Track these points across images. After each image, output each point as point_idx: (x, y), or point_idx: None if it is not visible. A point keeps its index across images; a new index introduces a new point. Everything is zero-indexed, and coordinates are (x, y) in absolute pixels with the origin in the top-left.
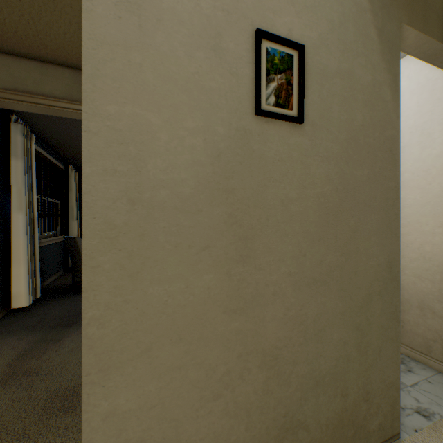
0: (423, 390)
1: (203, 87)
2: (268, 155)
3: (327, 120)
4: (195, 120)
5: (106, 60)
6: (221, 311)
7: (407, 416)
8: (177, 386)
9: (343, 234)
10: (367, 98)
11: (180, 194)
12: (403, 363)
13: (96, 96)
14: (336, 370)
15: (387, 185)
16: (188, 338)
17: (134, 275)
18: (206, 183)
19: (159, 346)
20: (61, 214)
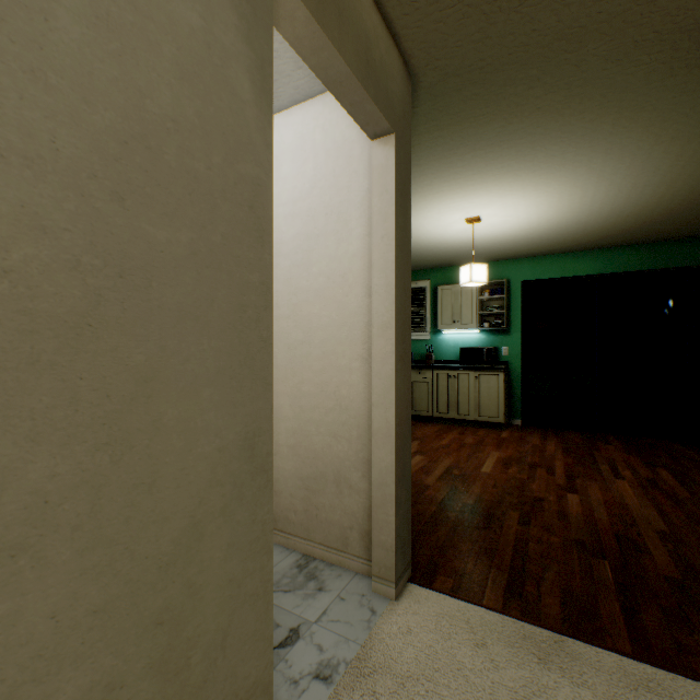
0: (332, 621)
1: None
2: None
3: (28, 41)
4: None
5: None
6: None
7: (300, 697)
8: None
9: (106, 389)
10: (192, 65)
11: None
12: (315, 576)
13: None
14: None
15: (244, 276)
16: None
17: None
18: None
19: None
20: None
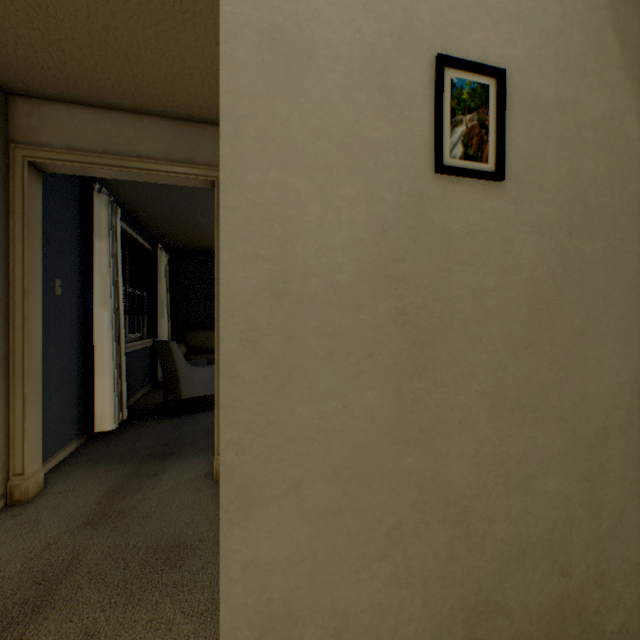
0: None
1: (365, 141)
2: (452, 228)
3: (538, 174)
4: (355, 186)
5: (247, 116)
6: (388, 441)
7: None
8: (332, 537)
9: (563, 338)
10: (602, 137)
11: (335, 284)
12: None
13: (235, 163)
14: (553, 536)
15: (633, 265)
16: (346, 475)
17: (279, 389)
18: (369, 269)
19: (310, 482)
20: (148, 310)
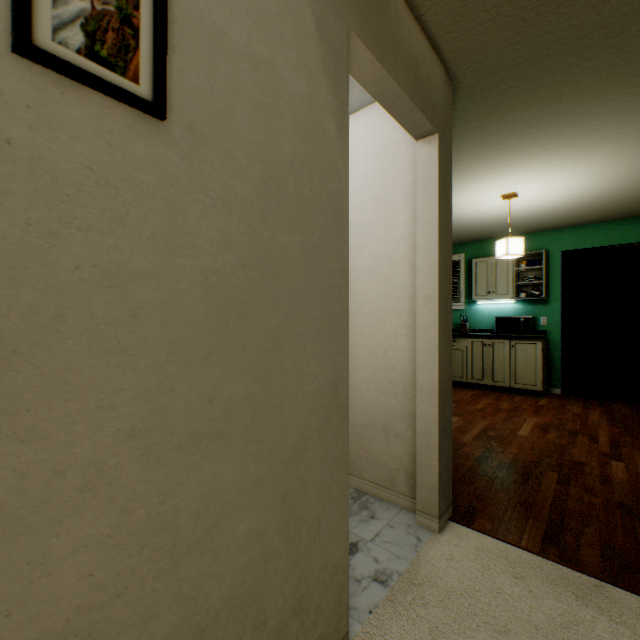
0: (384, 542)
1: None
2: (63, 164)
3: (225, 133)
4: None
5: None
6: None
7: (363, 591)
8: None
9: (258, 343)
10: (301, 121)
11: None
12: (367, 507)
13: None
14: (245, 588)
15: (331, 265)
16: None
17: None
18: None
19: None
20: None
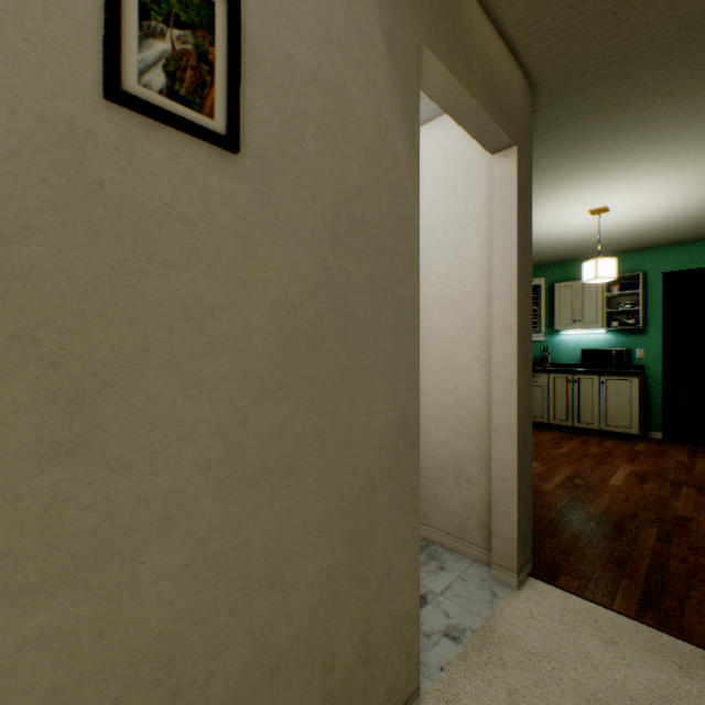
0: (455, 596)
1: None
2: (147, 202)
3: (294, 162)
4: None
5: None
6: None
7: (433, 647)
8: None
9: (327, 377)
10: (370, 144)
11: None
12: (435, 557)
13: None
14: (313, 630)
15: (400, 294)
16: None
17: None
18: None
19: None
20: None
